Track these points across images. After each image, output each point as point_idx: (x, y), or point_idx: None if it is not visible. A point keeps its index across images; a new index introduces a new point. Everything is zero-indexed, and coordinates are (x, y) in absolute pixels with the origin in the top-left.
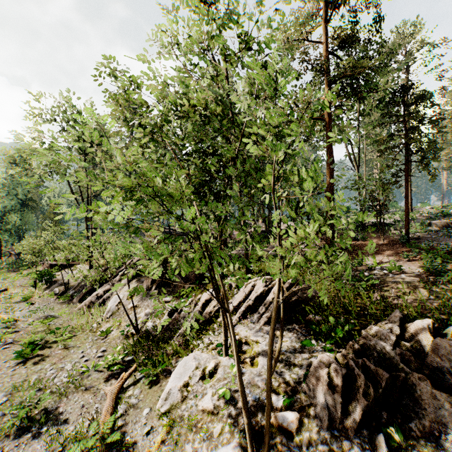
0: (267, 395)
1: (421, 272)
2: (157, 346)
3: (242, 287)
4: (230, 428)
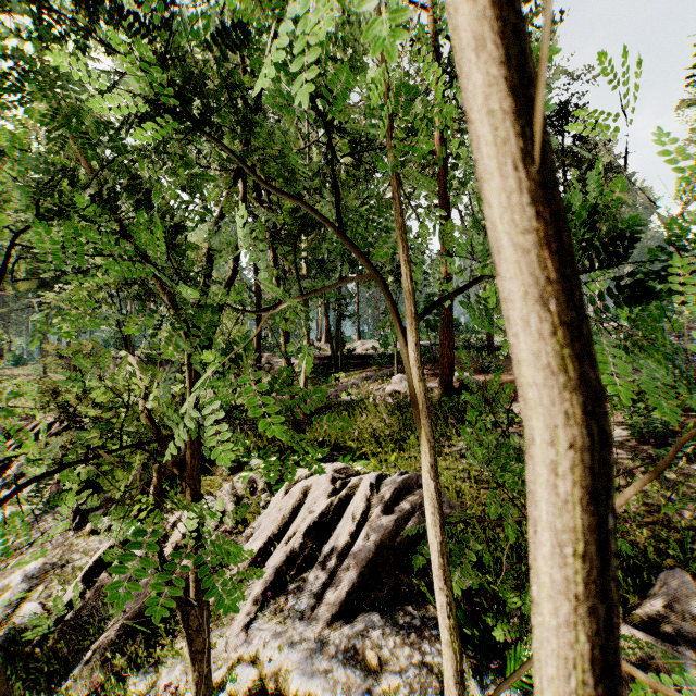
0: None
1: (626, 437)
2: (24, 695)
3: (278, 494)
4: None
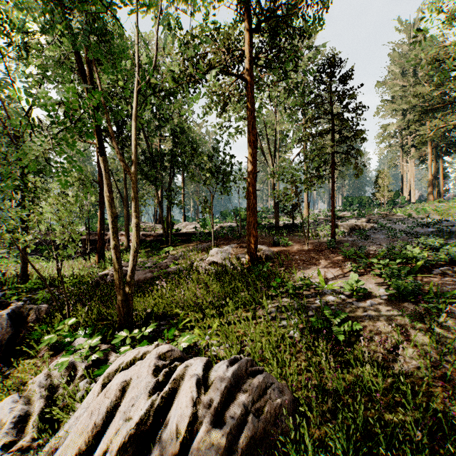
0: None
1: (389, 295)
2: None
3: (94, 389)
4: None
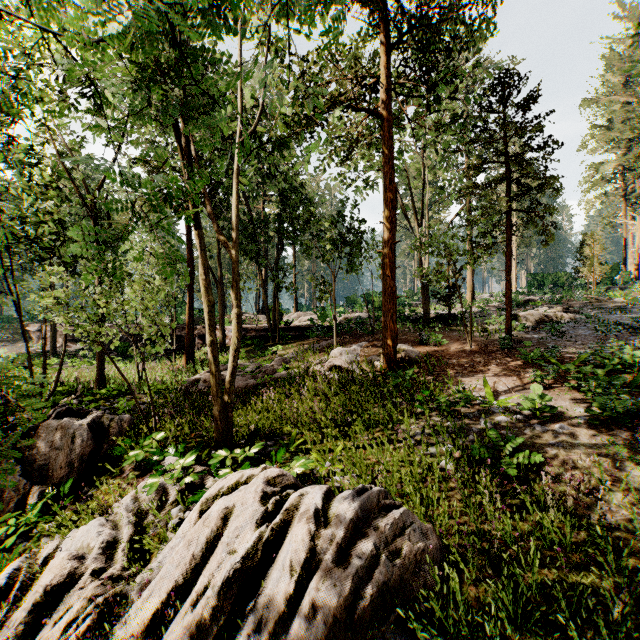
0: None
1: (591, 417)
2: None
3: (190, 516)
4: None
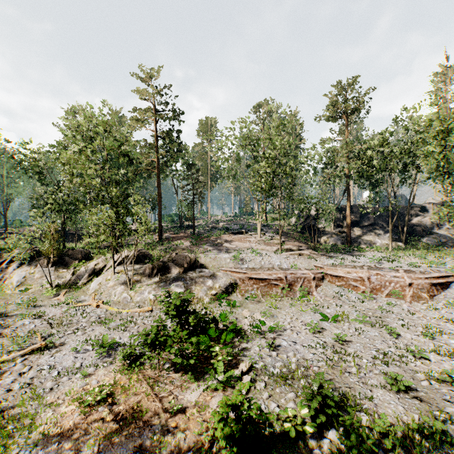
0: (133, 266)
1: (190, 244)
2: (71, 286)
3: (116, 256)
4: (120, 285)
